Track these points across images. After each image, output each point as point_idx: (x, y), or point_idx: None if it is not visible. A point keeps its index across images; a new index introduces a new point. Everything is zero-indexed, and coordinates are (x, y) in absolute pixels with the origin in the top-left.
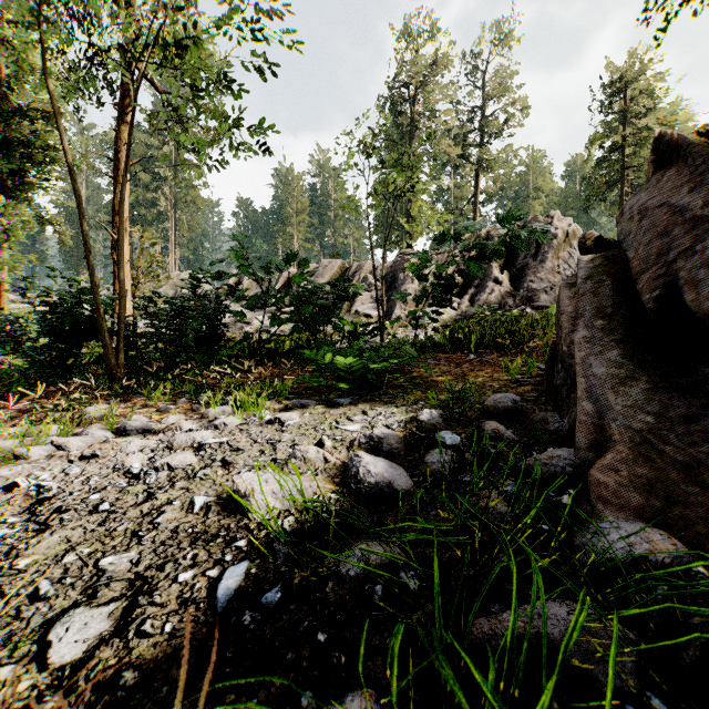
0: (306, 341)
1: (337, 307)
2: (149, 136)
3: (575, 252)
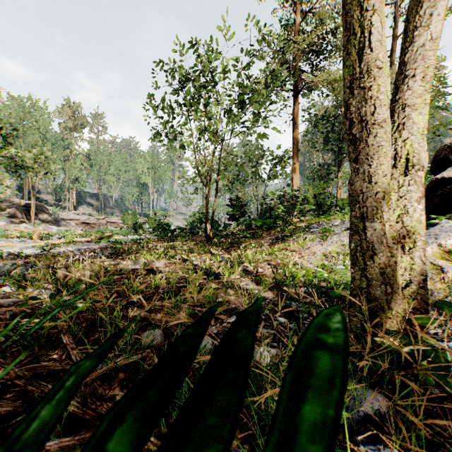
0: None
1: None
2: None
3: None
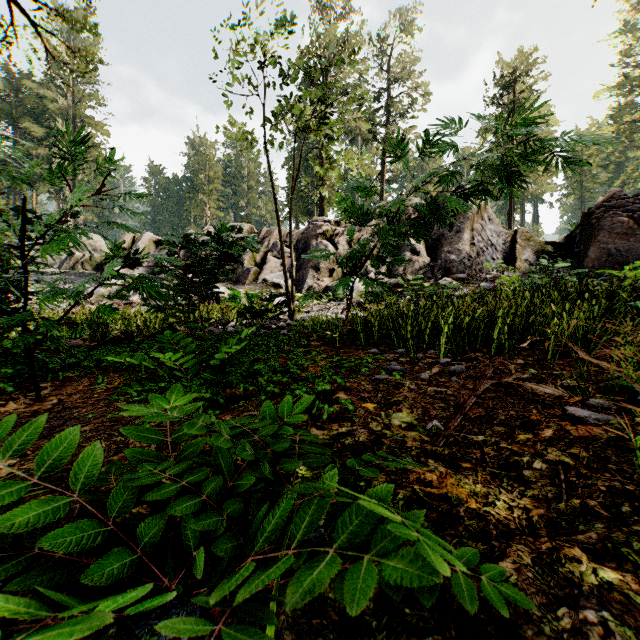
0: (169, 324)
1: (220, 271)
2: (42, 87)
3: (486, 225)
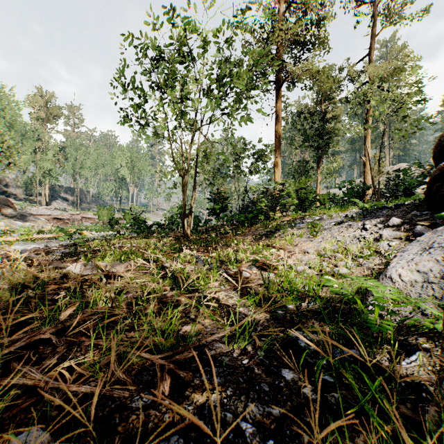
0: None
1: None
2: None
3: None
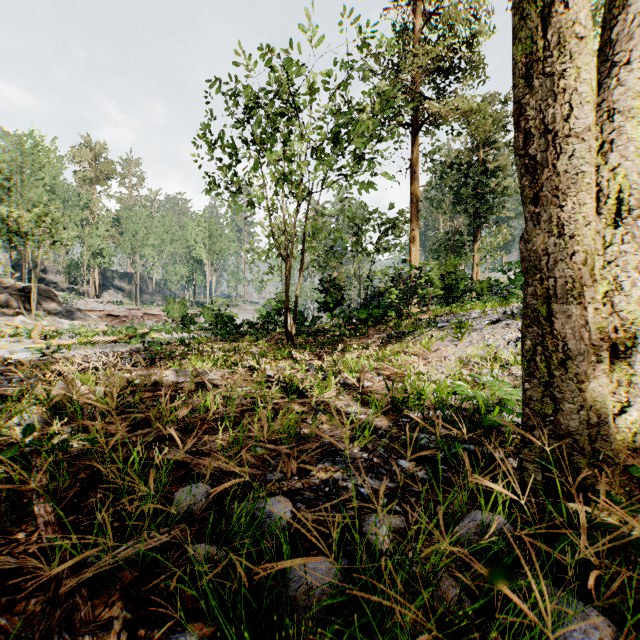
0: None
1: None
2: None
3: None
